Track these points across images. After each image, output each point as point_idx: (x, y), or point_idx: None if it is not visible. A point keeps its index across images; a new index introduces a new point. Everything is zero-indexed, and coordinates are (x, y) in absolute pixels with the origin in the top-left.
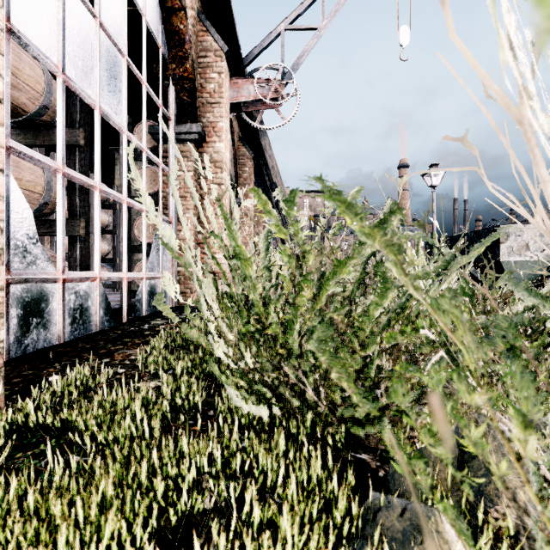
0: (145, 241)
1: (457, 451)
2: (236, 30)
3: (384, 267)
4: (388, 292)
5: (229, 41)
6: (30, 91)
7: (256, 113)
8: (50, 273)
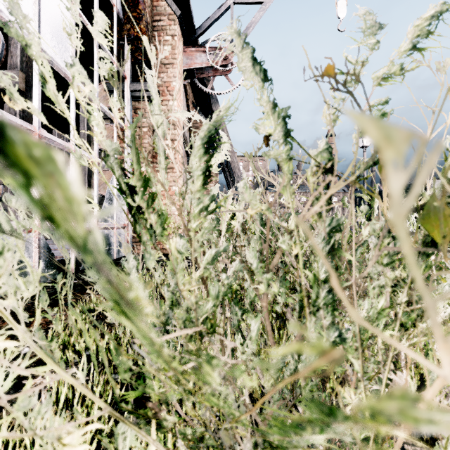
0: (97, 192)
1: None
2: (189, 0)
3: None
4: None
5: (182, 11)
6: None
7: (208, 82)
8: None
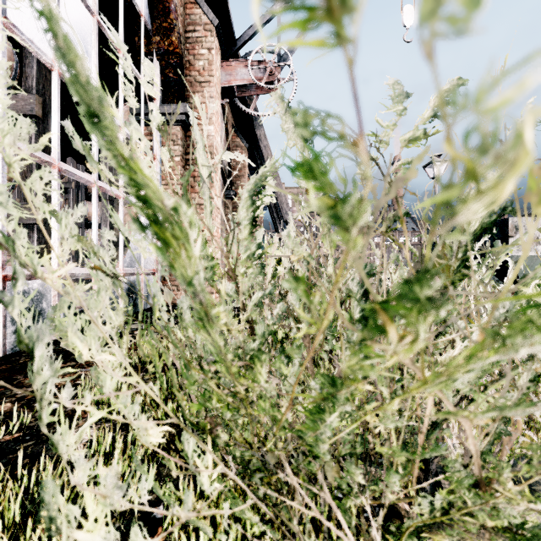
0: None
1: None
2: (229, 6)
3: None
4: None
5: (220, 19)
6: None
7: (251, 101)
8: None
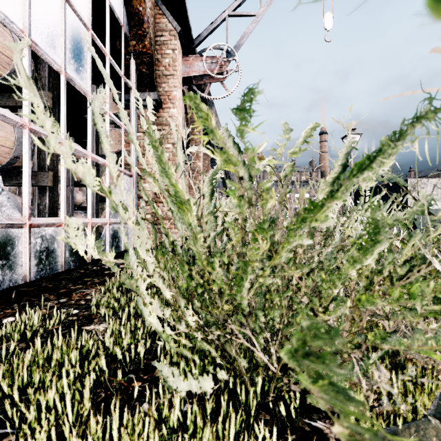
0: None
1: None
2: (188, 15)
3: (380, 212)
4: (377, 246)
5: (181, 25)
6: (1, 56)
7: (205, 86)
8: (16, 219)
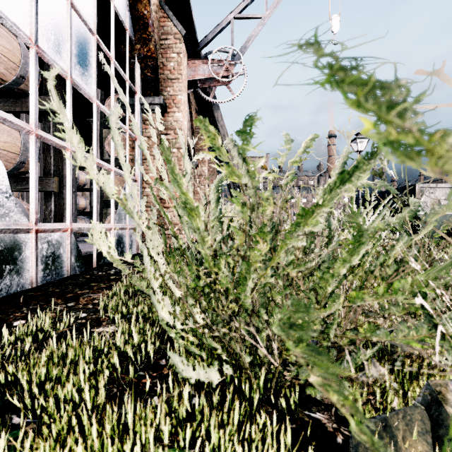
0: None
1: (429, 423)
2: (193, 18)
3: (362, 217)
4: (362, 247)
5: (186, 27)
6: (7, 62)
7: (210, 89)
8: (23, 224)
